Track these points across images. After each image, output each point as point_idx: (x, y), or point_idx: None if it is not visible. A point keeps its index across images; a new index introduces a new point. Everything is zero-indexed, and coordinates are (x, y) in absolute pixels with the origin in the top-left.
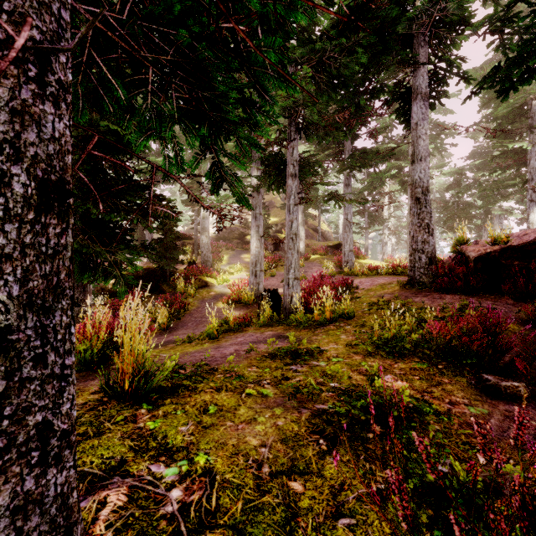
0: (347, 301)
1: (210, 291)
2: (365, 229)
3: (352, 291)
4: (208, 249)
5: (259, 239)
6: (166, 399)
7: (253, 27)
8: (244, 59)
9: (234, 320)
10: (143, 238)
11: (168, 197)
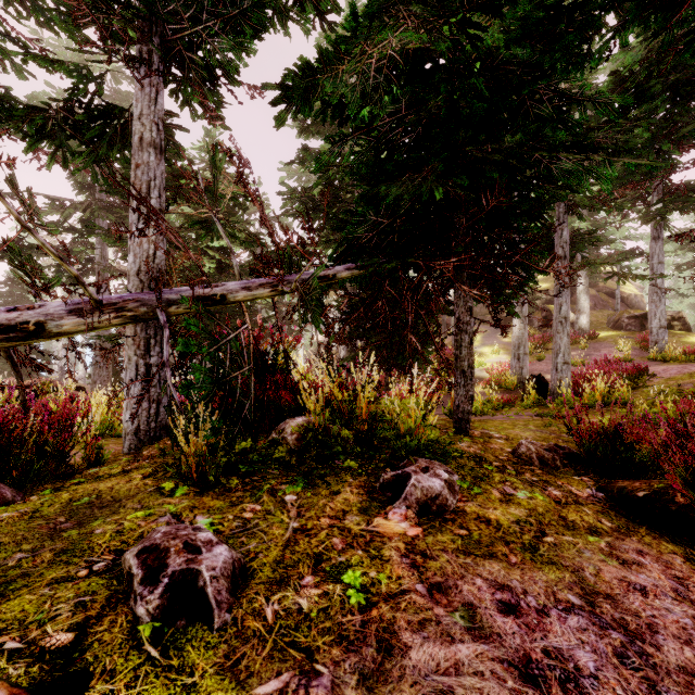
0: (624, 387)
1: None
2: None
3: (641, 378)
4: None
5: (522, 320)
6: (473, 421)
7: (525, 279)
8: (519, 264)
9: (497, 400)
10: None
11: None
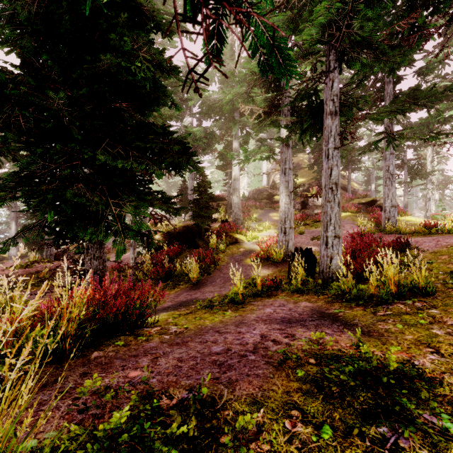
0: (423, 270)
1: (239, 248)
2: (404, 183)
3: (414, 253)
4: (238, 208)
5: (288, 195)
6: None
7: None
8: None
9: (262, 282)
10: (187, 201)
11: (208, 167)
